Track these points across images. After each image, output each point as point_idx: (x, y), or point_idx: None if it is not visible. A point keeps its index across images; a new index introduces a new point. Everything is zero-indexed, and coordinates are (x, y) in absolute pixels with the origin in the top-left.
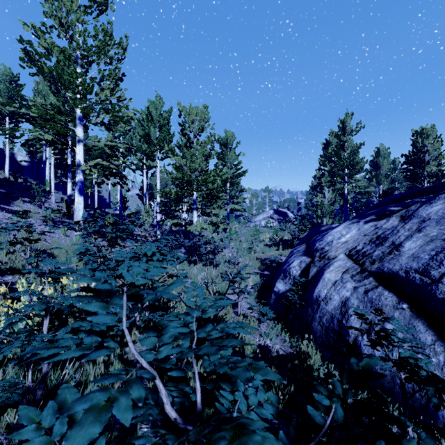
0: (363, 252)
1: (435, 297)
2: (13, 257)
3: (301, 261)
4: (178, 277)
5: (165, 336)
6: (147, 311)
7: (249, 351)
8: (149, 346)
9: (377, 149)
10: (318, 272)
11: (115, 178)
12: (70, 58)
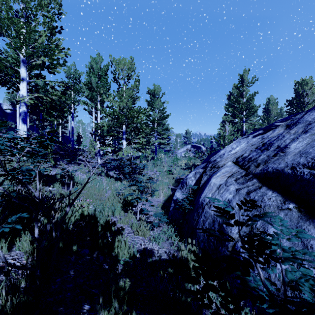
0: (249, 158)
1: None
2: None
3: (196, 172)
4: (16, 170)
5: None
6: None
7: (125, 256)
8: None
9: (268, 99)
10: (207, 179)
11: (55, 111)
12: (11, 8)
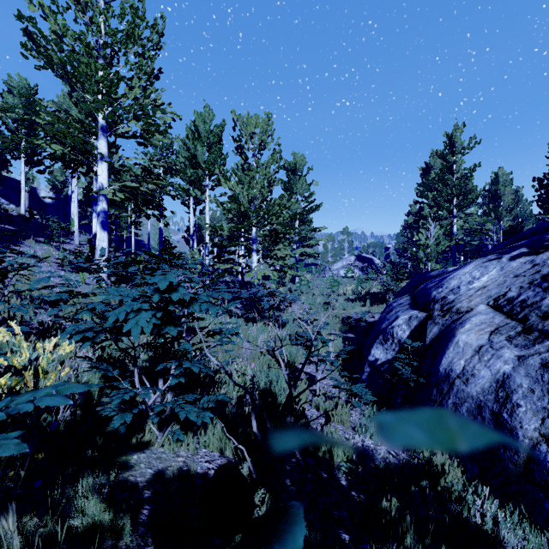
0: (522, 301)
1: None
2: None
3: (410, 316)
4: (222, 335)
5: None
6: (171, 391)
7: (340, 458)
8: None
9: (495, 175)
10: (441, 332)
11: (149, 208)
12: (89, 45)
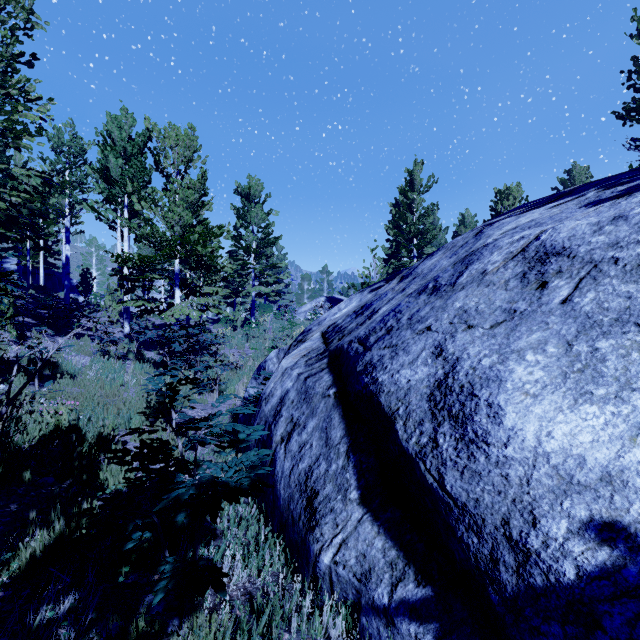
0: (340, 327)
1: (355, 371)
2: None
3: (279, 349)
4: None
5: None
6: None
7: (121, 485)
8: None
9: (462, 217)
10: None
11: (19, 227)
12: None
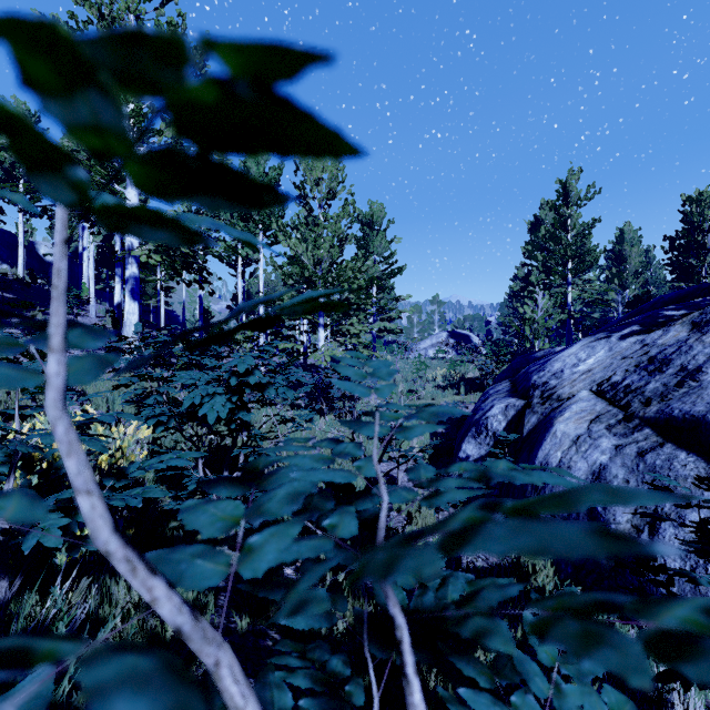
0: (626, 386)
1: None
2: (11, 392)
3: (507, 405)
4: (296, 421)
5: (270, 496)
6: None
7: None
8: (212, 530)
9: (620, 231)
10: (540, 422)
11: (190, 273)
12: None
